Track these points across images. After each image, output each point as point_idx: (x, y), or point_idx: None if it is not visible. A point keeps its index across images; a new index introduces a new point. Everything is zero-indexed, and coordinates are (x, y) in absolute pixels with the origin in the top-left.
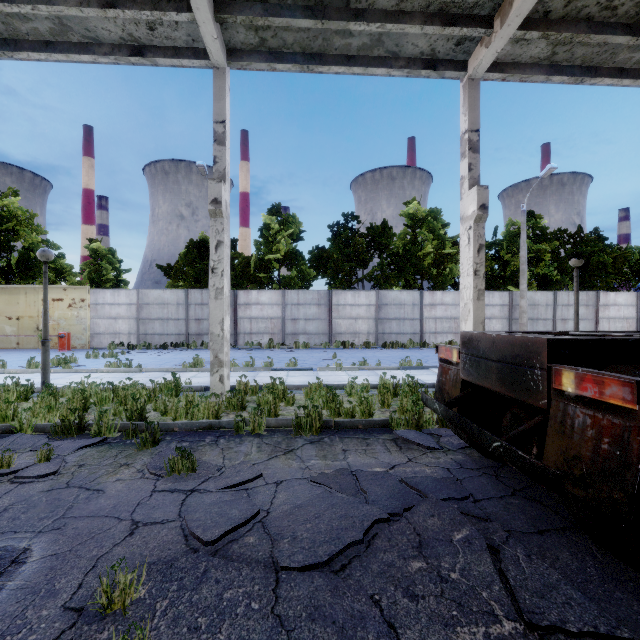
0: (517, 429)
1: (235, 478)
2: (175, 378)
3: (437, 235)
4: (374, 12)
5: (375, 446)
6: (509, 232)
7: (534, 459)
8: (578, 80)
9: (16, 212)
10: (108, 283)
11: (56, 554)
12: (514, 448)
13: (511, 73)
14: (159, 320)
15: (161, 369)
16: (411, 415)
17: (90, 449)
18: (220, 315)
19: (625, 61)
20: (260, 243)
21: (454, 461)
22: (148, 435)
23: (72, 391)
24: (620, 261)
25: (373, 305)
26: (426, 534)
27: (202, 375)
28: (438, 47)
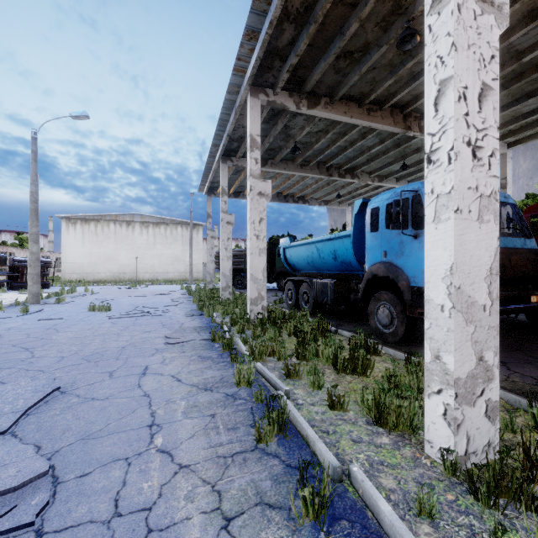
0: None
1: None
2: None
3: None
4: None
5: None
6: None
7: None
8: None
9: None
10: None
11: None
12: None
13: (526, 142)
14: None
15: None
16: None
17: None
18: None
19: None
20: None
21: None
22: None
23: None
24: None
25: None
26: None
27: None
28: None
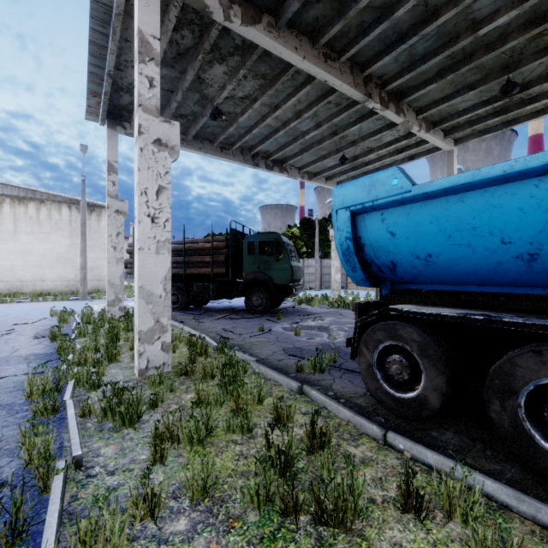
0: None
1: None
2: None
3: None
4: (544, 94)
5: None
6: None
7: None
8: None
9: None
10: None
11: None
12: None
13: None
14: None
15: None
16: None
17: None
18: None
19: None
20: None
21: None
22: None
23: None
24: None
25: None
26: None
27: None
28: None
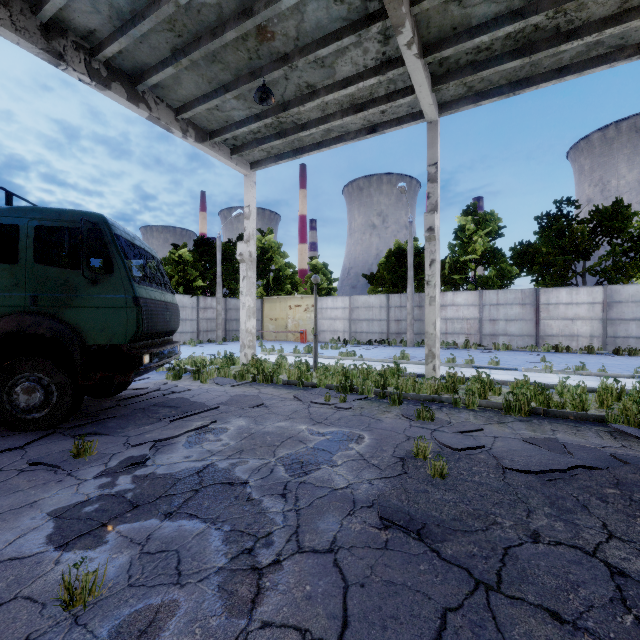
0: None
1: (462, 428)
2: (396, 365)
3: None
4: (589, 25)
5: (586, 432)
6: None
7: None
8: None
9: (272, 245)
10: (323, 291)
11: (376, 439)
12: None
13: None
14: (366, 321)
15: (377, 359)
16: (632, 414)
17: (361, 401)
18: (433, 318)
19: None
20: (454, 245)
21: None
22: (396, 396)
23: (333, 368)
24: None
25: (598, 303)
26: (624, 480)
27: (410, 366)
28: None
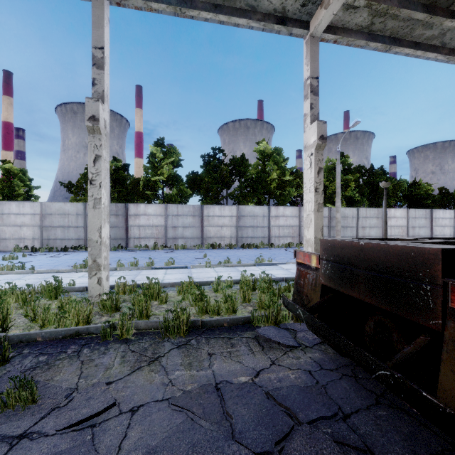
0: (402, 351)
1: (82, 410)
2: (56, 281)
3: (280, 166)
4: None
5: (239, 347)
6: (327, 166)
7: (452, 409)
8: (387, 47)
9: None
10: (19, 197)
11: None
12: (414, 385)
13: (341, 36)
14: (60, 227)
15: (52, 270)
16: (270, 312)
17: None
18: (98, 223)
19: (419, 36)
20: (148, 168)
21: (313, 361)
22: None
23: None
24: (397, 188)
25: (234, 216)
26: None
27: None
28: (288, 6)
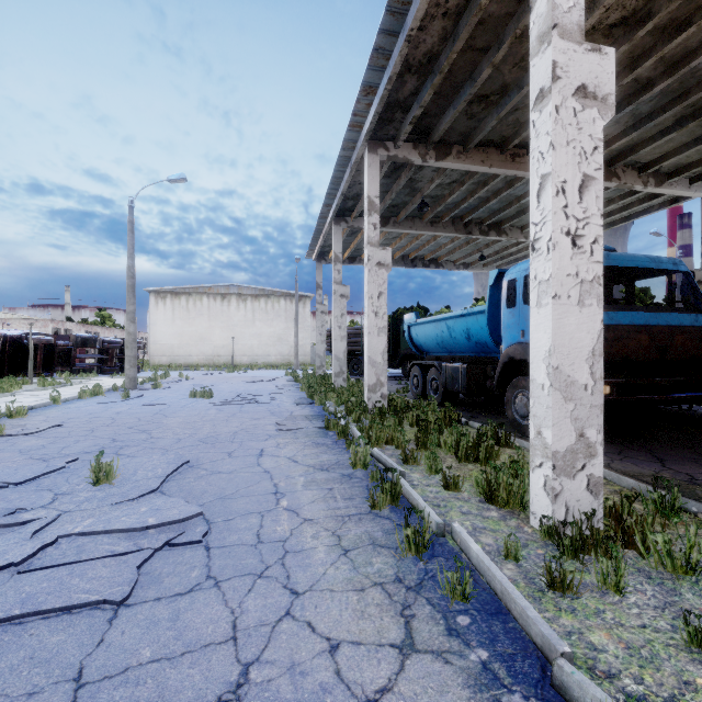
0: None
1: None
2: None
3: None
4: (615, 210)
5: None
6: None
7: None
8: None
9: None
10: None
11: None
12: None
13: None
14: None
15: None
16: None
17: None
18: None
19: None
20: None
21: None
22: None
23: None
24: None
25: None
26: None
27: None
28: (670, 195)
